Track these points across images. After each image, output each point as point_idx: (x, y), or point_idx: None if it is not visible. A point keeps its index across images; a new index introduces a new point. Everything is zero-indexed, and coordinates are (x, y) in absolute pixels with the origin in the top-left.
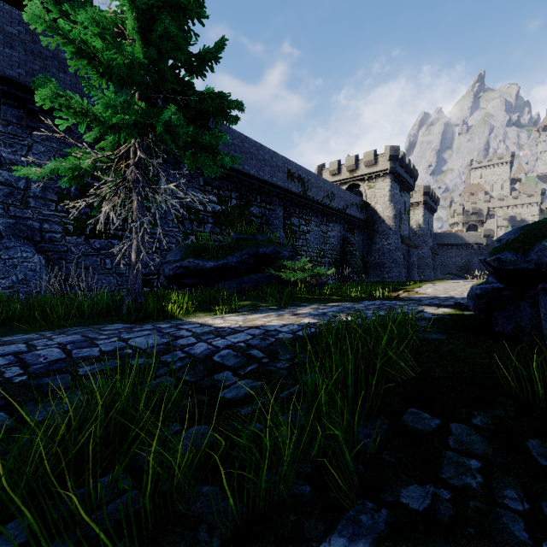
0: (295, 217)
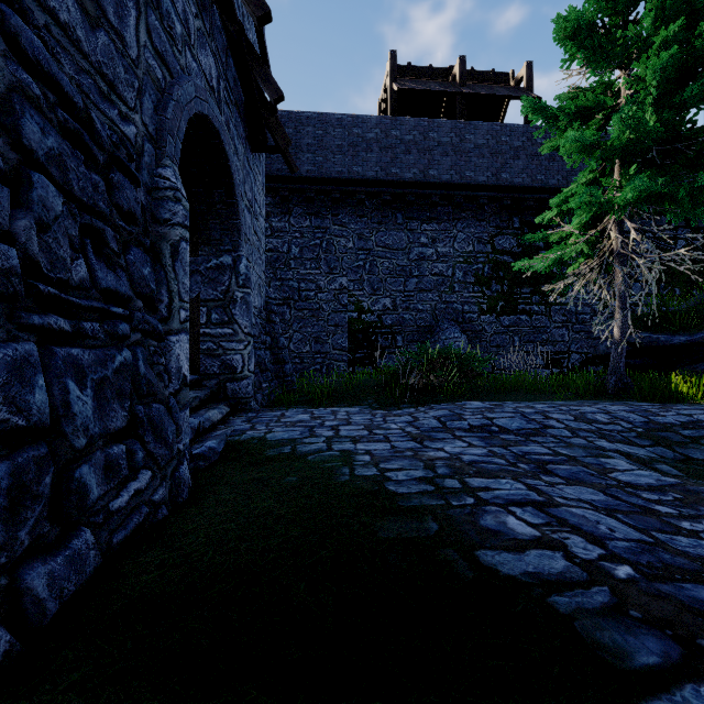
0: None
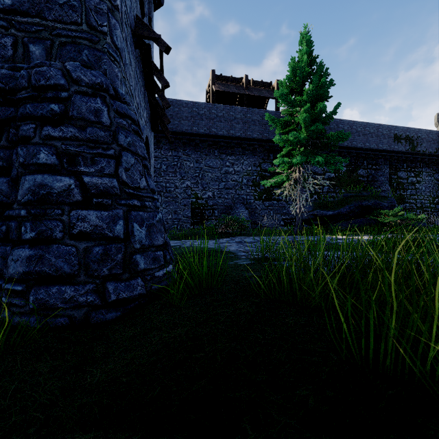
0: (402, 171)
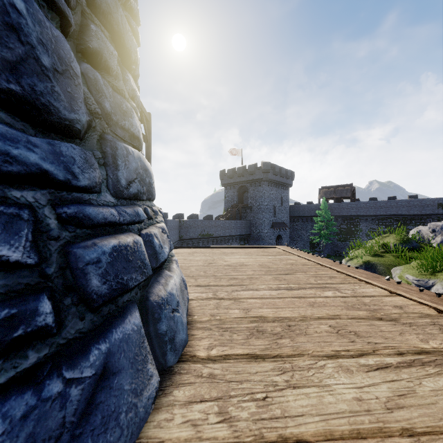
0: None
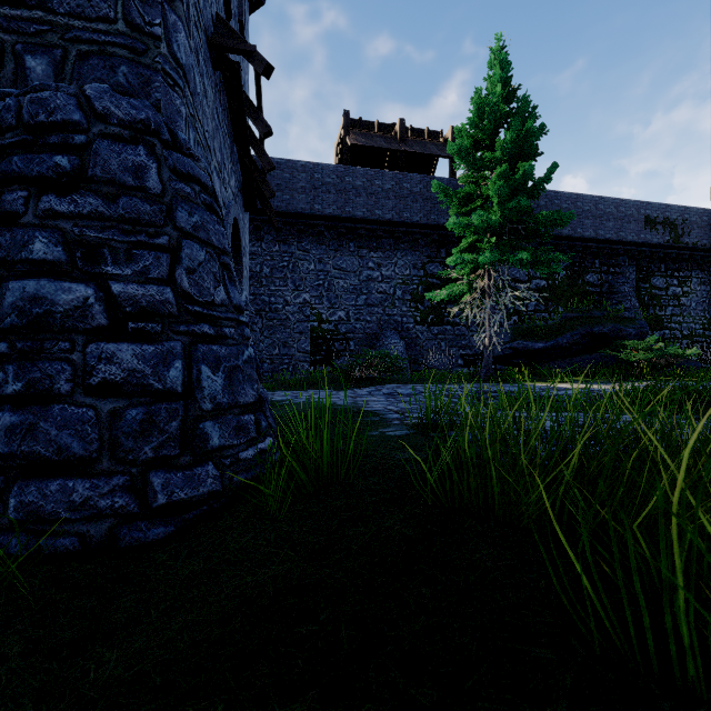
0: (658, 277)
